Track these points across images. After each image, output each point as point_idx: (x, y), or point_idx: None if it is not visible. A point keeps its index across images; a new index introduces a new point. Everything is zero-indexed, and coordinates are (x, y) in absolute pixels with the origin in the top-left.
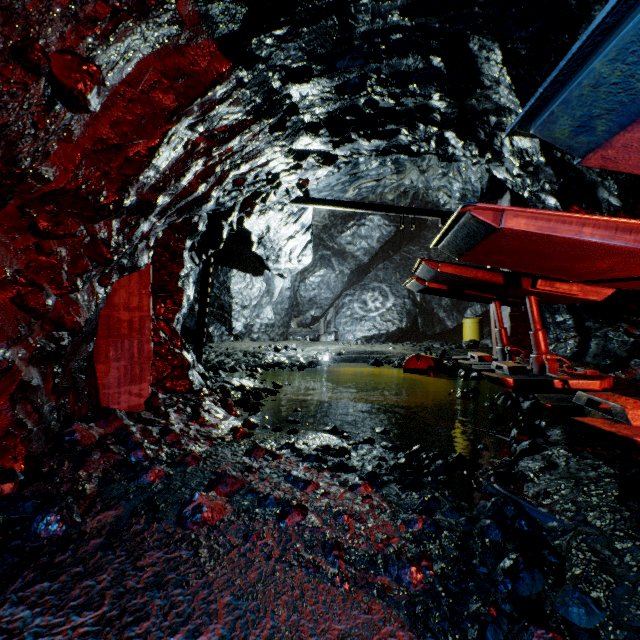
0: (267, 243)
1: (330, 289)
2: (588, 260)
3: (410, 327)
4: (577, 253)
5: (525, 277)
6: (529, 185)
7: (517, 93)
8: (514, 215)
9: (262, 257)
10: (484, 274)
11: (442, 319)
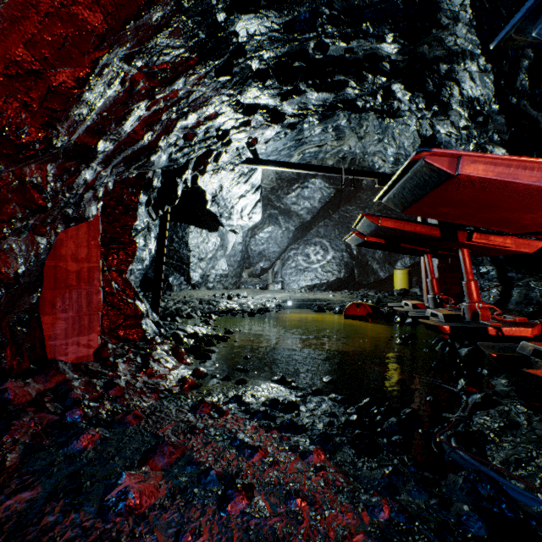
0: (220, 201)
1: (277, 244)
2: (540, 210)
3: (348, 277)
4: (531, 202)
5: (461, 231)
6: (476, 137)
7: (478, 29)
8: (472, 161)
9: (216, 214)
10: (422, 228)
11: (375, 270)
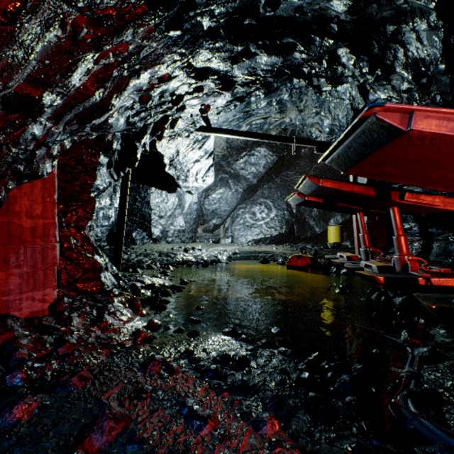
0: (177, 165)
1: (228, 203)
2: None
3: (288, 232)
4: None
5: (394, 190)
6: (417, 99)
7: None
8: (424, 116)
9: (173, 177)
10: (359, 188)
11: (312, 226)
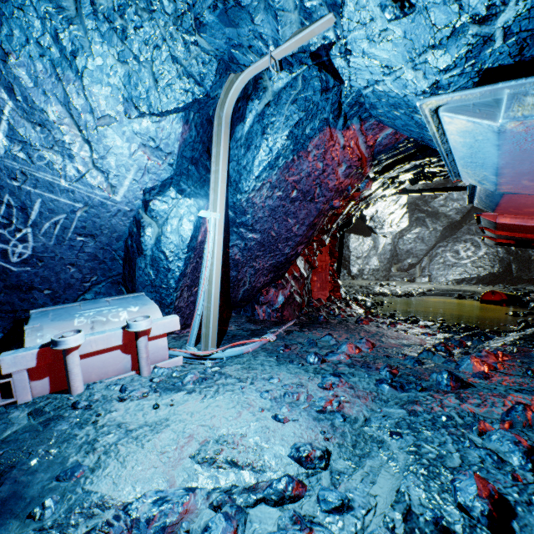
0: (375, 219)
1: (424, 242)
2: None
3: (502, 272)
4: None
5: None
6: None
7: None
8: (503, 217)
9: (371, 227)
10: (532, 235)
11: None
